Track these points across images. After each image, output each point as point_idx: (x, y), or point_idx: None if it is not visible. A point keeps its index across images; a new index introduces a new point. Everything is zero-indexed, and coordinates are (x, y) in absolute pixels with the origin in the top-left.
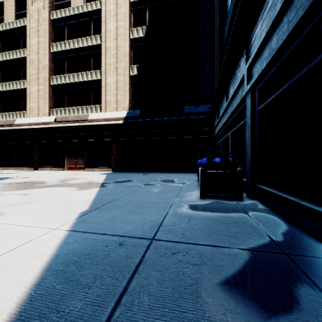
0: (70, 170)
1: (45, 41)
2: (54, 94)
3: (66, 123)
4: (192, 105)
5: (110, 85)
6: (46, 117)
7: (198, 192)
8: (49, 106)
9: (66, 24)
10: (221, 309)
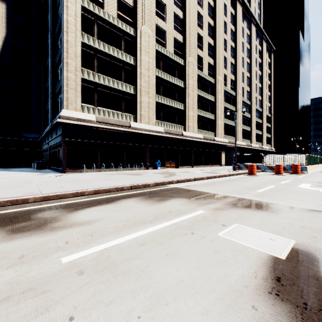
0: None
1: None
2: None
3: None
4: (28, 132)
5: None
6: None
7: (35, 169)
8: None
9: None
10: (39, 171)
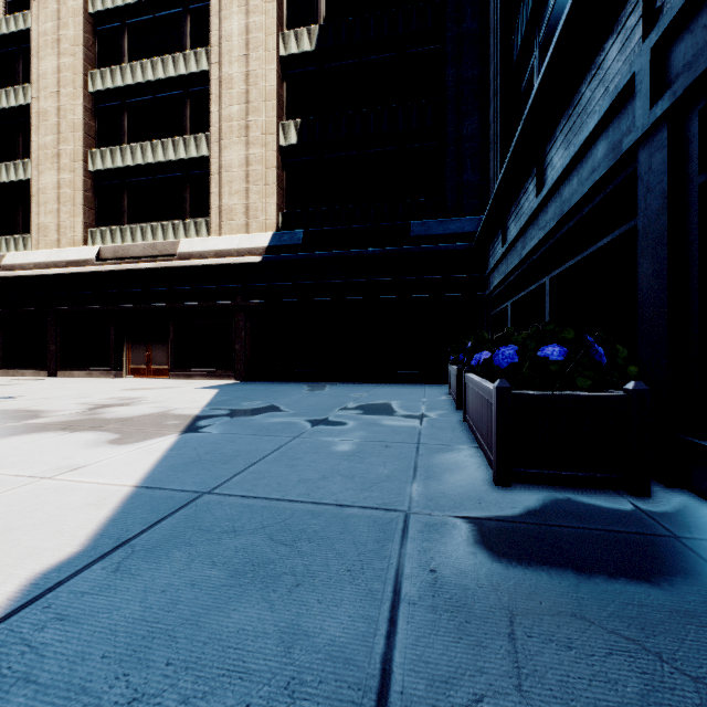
0: (134, 377)
1: (74, 64)
2: (98, 193)
3: (124, 261)
4: (433, 217)
5: (231, 169)
6: (76, 250)
7: (476, 453)
8: (85, 223)
9: (125, 25)
10: None
